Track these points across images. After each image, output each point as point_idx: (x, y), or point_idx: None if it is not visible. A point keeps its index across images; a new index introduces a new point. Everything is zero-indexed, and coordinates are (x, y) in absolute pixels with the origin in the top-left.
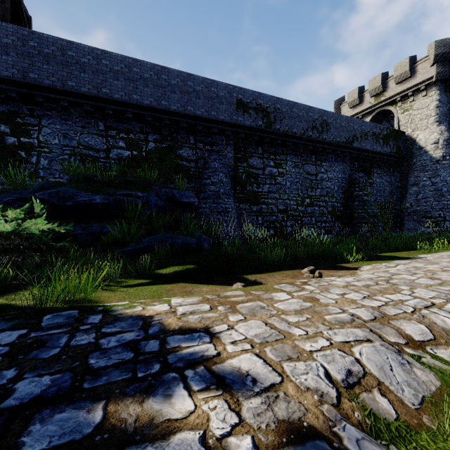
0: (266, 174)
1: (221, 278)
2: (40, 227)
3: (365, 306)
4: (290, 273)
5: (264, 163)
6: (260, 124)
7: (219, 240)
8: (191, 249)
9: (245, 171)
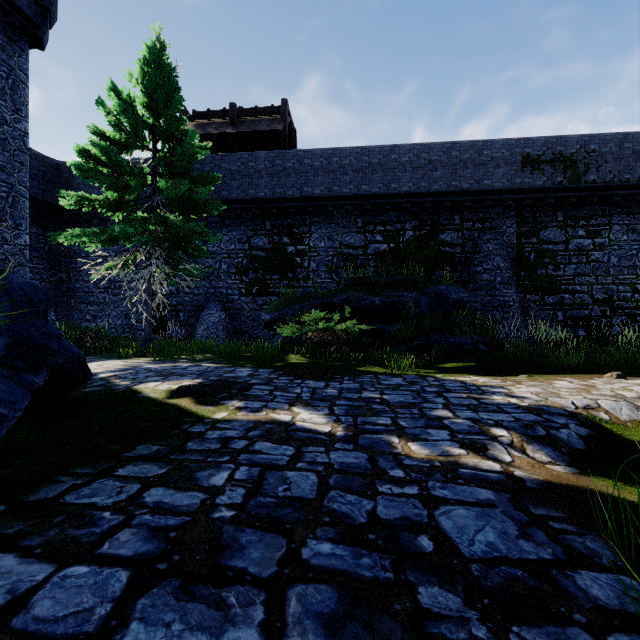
0: (571, 249)
1: (504, 375)
2: (361, 327)
3: (638, 392)
4: (587, 377)
5: (566, 234)
6: (559, 180)
7: (496, 342)
8: (465, 349)
9: (533, 249)
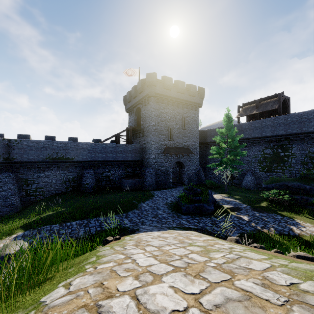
0: None
1: None
2: (286, 198)
3: None
4: None
5: None
6: None
7: None
8: None
9: None
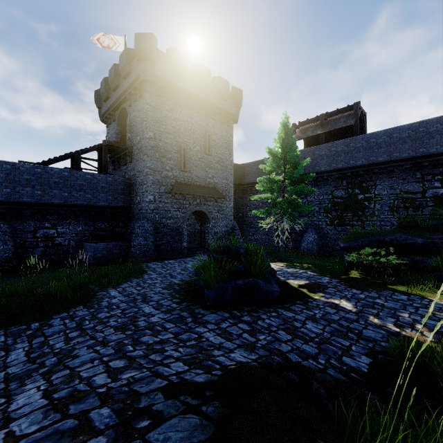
0: None
1: None
2: (396, 261)
3: None
4: None
5: None
6: None
7: None
8: None
9: None
